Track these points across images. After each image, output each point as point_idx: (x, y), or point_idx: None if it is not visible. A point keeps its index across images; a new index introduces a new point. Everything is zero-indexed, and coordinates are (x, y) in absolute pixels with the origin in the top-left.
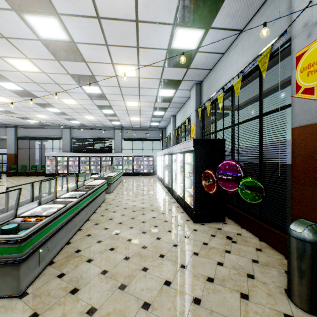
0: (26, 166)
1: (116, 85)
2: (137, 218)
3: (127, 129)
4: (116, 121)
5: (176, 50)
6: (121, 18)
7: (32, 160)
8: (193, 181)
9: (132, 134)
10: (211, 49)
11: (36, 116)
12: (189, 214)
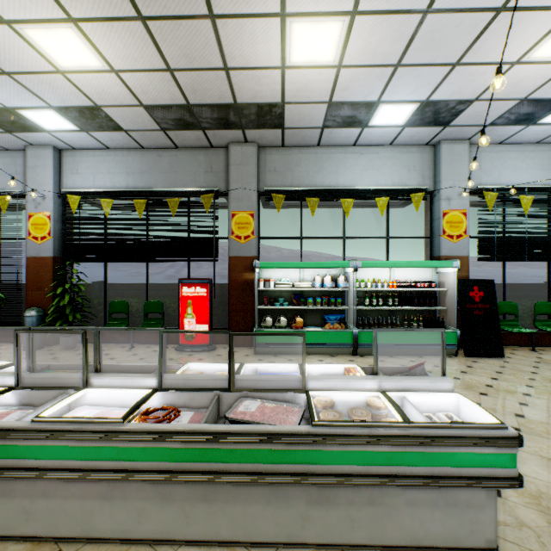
0: None
1: None
2: None
3: None
4: None
5: None
6: None
7: None
8: None
9: None
10: None
11: None
12: None
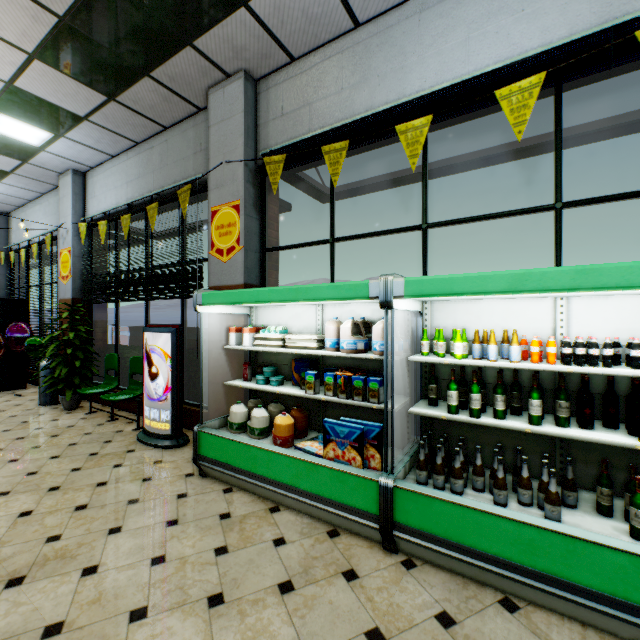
0: None
1: None
2: None
3: None
4: None
5: None
6: None
7: None
8: None
9: None
10: (10, 194)
11: None
12: None
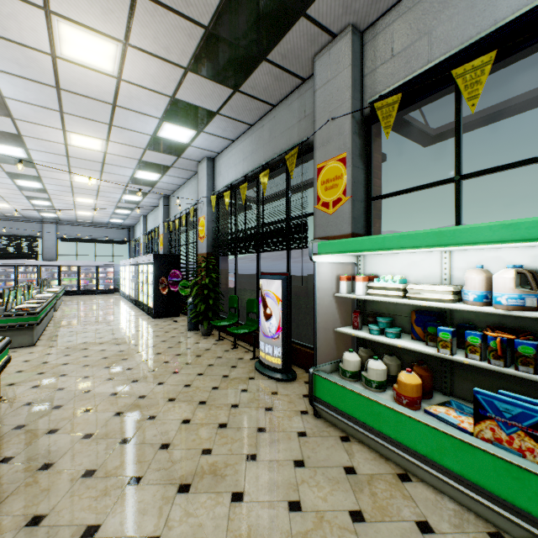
0: None
1: (68, 185)
2: (101, 321)
3: (68, 223)
4: (51, 212)
5: (139, 178)
6: (89, 160)
7: None
8: (154, 286)
9: (77, 232)
10: (170, 182)
11: None
12: (152, 315)
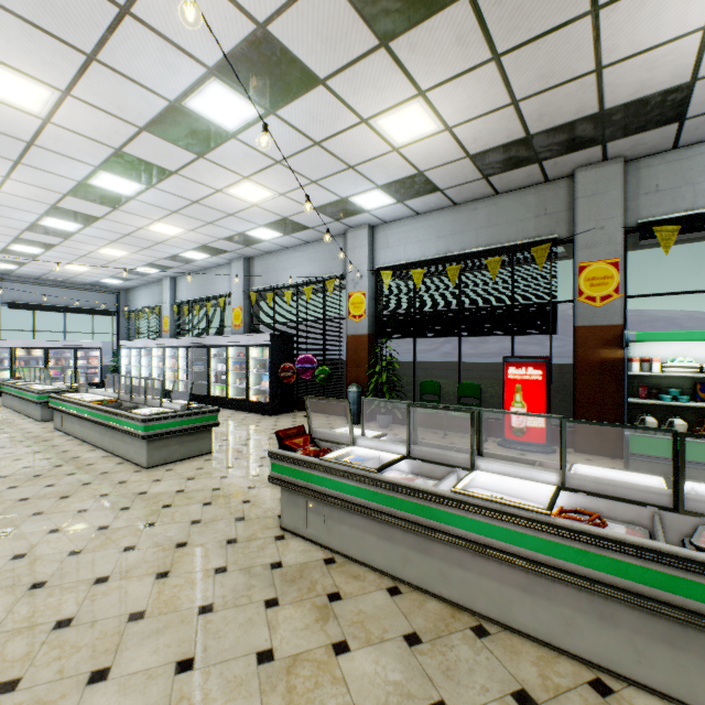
0: None
1: (124, 232)
2: None
3: (19, 279)
4: (14, 263)
5: (248, 235)
6: (218, 209)
7: None
8: (271, 375)
9: (35, 294)
10: (280, 243)
11: None
12: (261, 412)
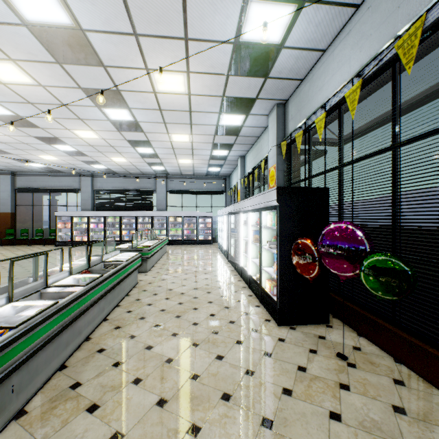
0: (27, 231)
1: (155, 107)
2: (185, 317)
3: (174, 176)
4: (158, 164)
5: (248, 45)
6: None
7: (39, 221)
8: (277, 256)
9: (182, 184)
10: (305, 43)
11: (41, 157)
12: (270, 310)
